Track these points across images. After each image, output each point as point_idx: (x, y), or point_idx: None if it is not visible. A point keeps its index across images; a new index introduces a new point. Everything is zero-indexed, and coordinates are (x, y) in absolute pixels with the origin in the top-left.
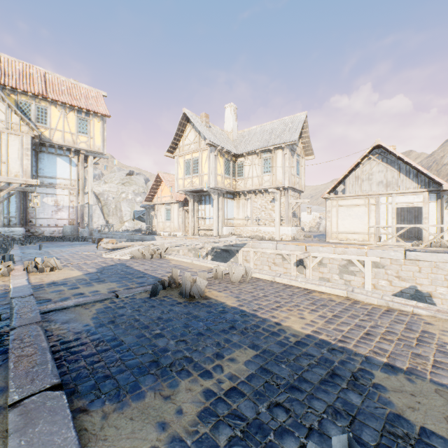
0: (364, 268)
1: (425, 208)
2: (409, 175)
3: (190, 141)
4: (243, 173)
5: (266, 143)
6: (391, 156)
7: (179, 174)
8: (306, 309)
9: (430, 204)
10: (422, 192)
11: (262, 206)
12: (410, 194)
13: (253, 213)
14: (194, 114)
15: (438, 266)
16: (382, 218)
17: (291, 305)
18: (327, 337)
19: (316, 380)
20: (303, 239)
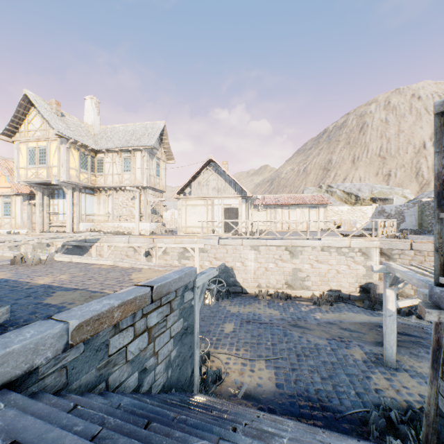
0: (195, 253)
1: (240, 209)
2: (231, 184)
3: (36, 127)
4: (103, 170)
5: (126, 143)
6: (221, 169)
7: (20, 163)
8: (68, 274)
9: (243, 205)
10: (238, 197)
11: (123, 202)
12: (232, 198)
13: (114, 210)
14: (41, 98)
15: (236, 248)
16: (216, 215)
17: (60, 273)
18: (56, 283)
19: (11, 299)
20: (161, 233)
